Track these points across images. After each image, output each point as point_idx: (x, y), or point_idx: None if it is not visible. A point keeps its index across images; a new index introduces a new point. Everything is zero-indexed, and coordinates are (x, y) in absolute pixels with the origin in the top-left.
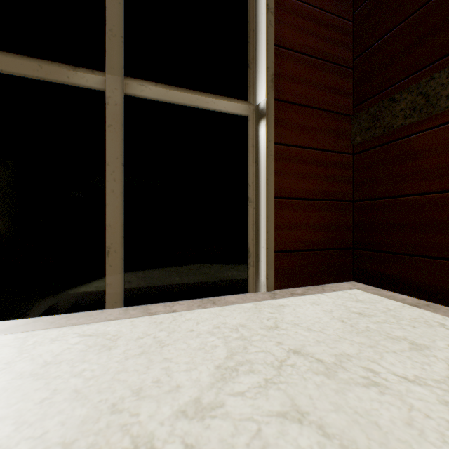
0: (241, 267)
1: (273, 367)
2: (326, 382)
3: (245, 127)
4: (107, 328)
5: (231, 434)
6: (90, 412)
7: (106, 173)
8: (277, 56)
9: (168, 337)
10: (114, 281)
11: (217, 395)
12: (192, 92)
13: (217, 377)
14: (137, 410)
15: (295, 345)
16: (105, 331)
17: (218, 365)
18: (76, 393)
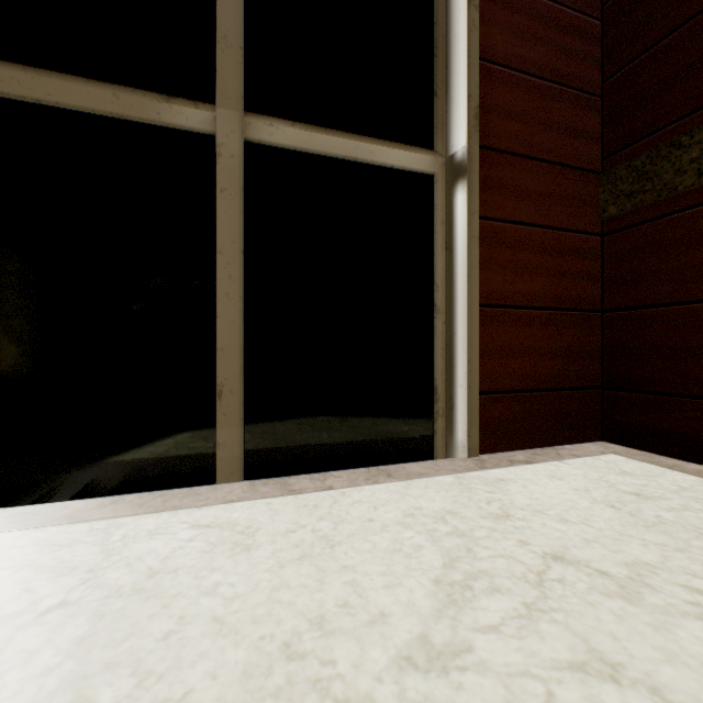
0: (424, 418)
1: (530, 584)
2: (630, 611)
3: (430, 192)
4: (232, 515)
5: (505, 701)
6: (251, 657)
7: (218, 266)
8: (483, 77)
9: (335, 531)
10: (230, 439)
11: (453, 630)
12: (348, 137)
13: (441, 598)
14: (329, 655)
15: (550, 546)
16: (231, 519)
17: (436, 579)
18: (217, 623)
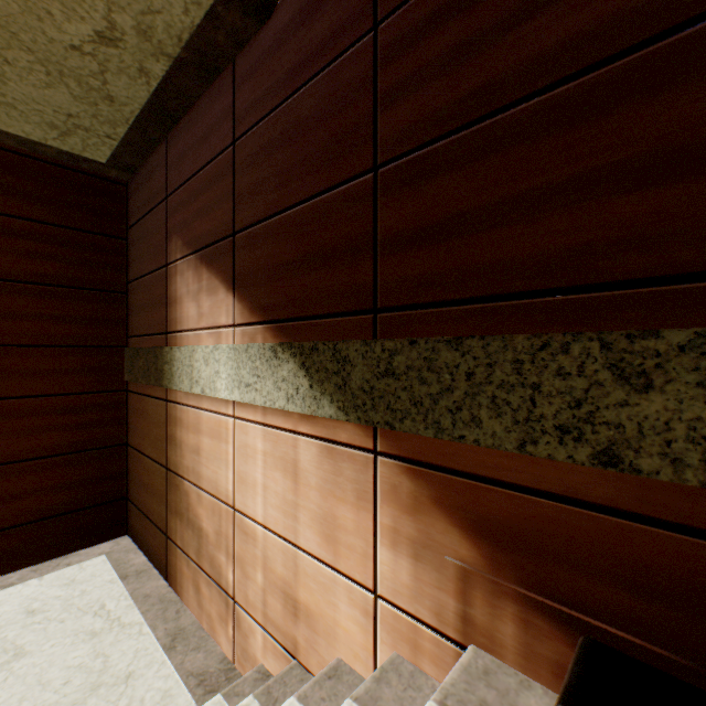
0: None
1: None
2: None
3: None
4: None
5: None
6: None
7: None
8: None
9: None
10: None
11: None
12: None
13: None
14: None
15: None
16: None
17: None
18: None
